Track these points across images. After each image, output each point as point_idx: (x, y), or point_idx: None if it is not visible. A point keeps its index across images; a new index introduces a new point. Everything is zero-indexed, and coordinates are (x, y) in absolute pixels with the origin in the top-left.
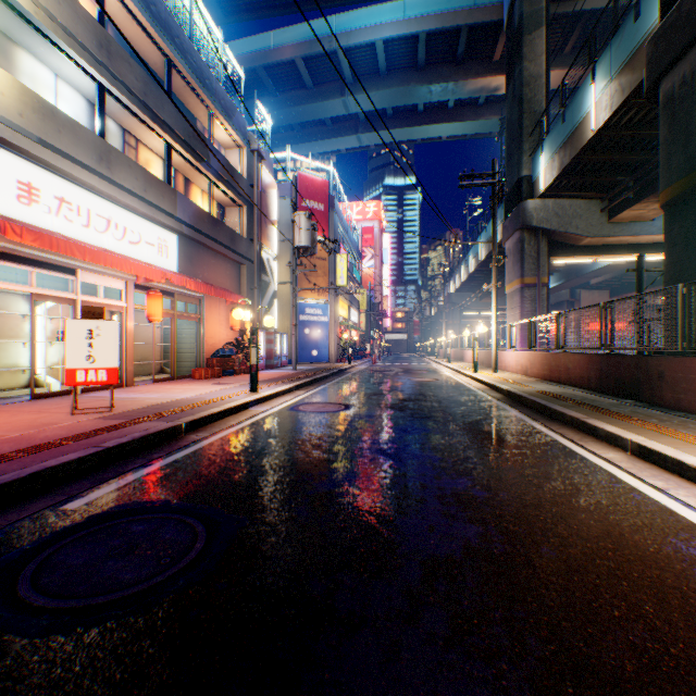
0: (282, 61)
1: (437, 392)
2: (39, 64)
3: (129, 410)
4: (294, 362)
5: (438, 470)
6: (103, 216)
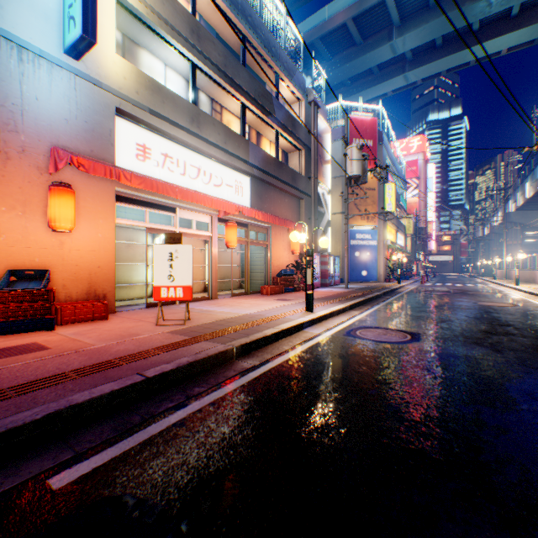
0: (334, 28)
1: (531, 323)
2: (154, 59)
3: (198, 324)
4: (345, 281)
5: None
6: (195, 166)
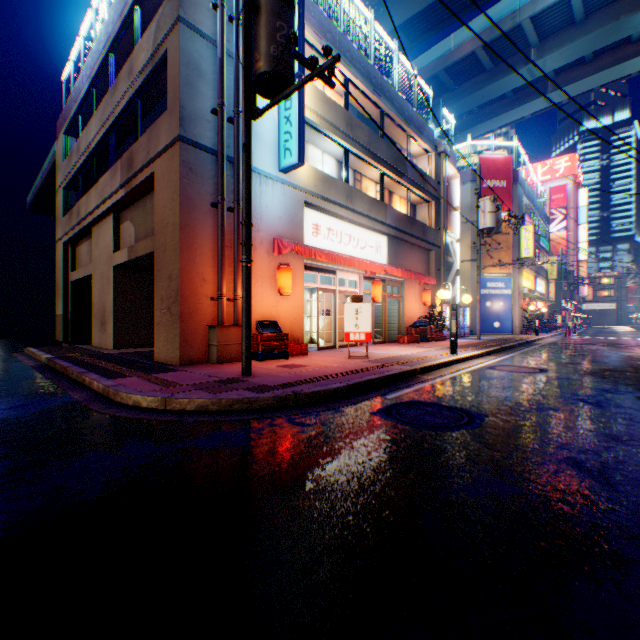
0: (460, 58)
1: None
2: (316, 150)
3: (377, 359)
4: (477, 333)
5: (638, 415)
6: (347, 234)
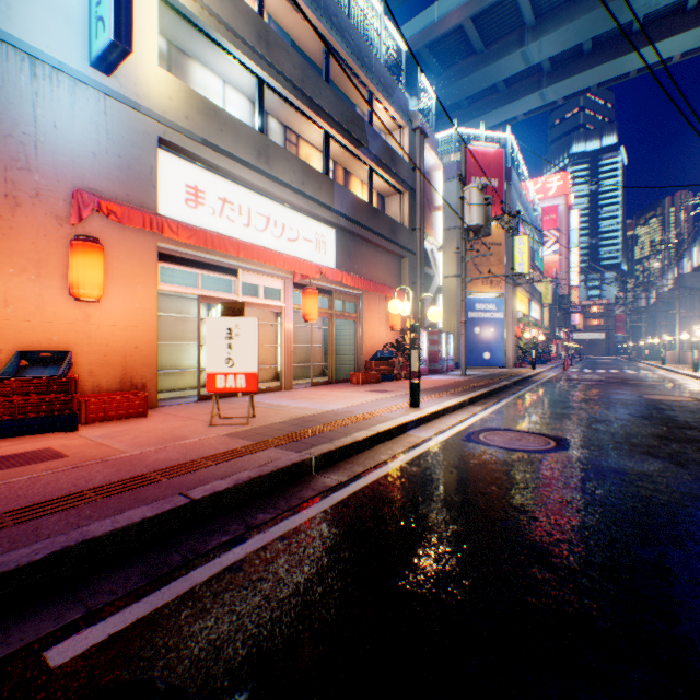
0: (446, 31)
1: None
2: (209, 74)
3: (266, 424)
4: (462, 367)
5: None
6: (262, 215)
